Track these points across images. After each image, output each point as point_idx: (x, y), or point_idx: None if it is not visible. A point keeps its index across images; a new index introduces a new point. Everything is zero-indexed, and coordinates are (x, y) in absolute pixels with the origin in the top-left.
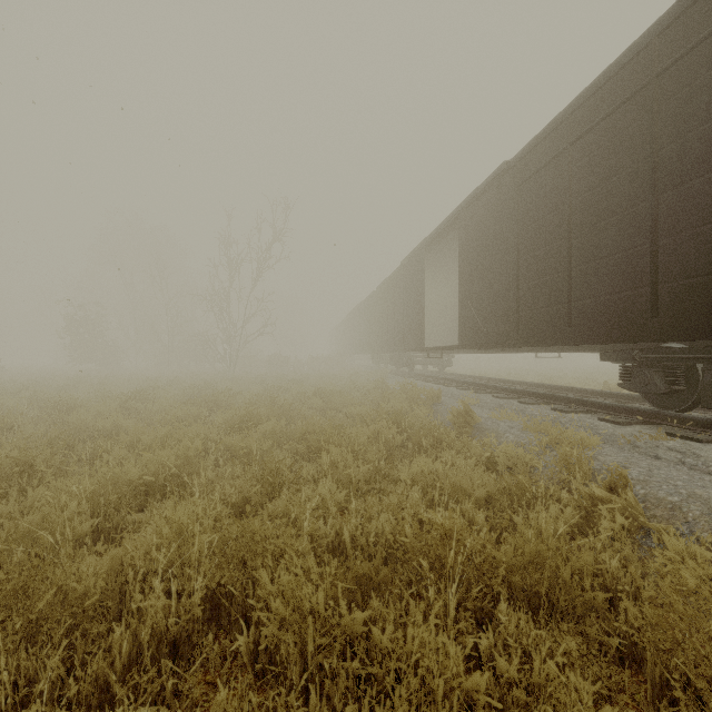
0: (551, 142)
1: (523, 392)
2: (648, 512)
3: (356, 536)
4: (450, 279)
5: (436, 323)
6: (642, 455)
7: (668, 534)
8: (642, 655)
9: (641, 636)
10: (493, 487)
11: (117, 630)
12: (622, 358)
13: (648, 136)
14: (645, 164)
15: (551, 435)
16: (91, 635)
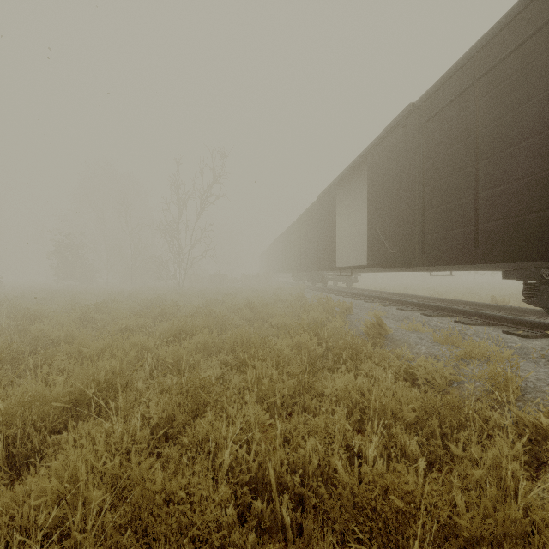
0: (456, 81)
1: (424, 305)
2: None
3: (281, 471)
4: (356, 212)
5: (344, 247)
6: None
7: None
8: None
9: None
10: (420, 407)
11: None
12: (526, 276)
13: None
14: None
15: (465, 348)
16: None
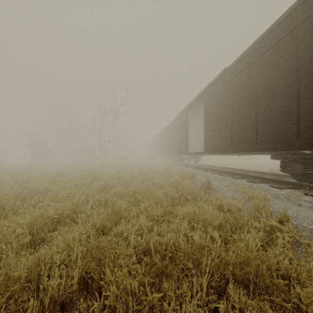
0: (247, 58)
1: (234, 173)
2: (299, 233)
3: (156, 245)
4: (199, 122)
5: (193, 141)
6: (292, 204)
7: (310, 245)
8: (303, 312)
9: (307, 308)
10: (222, 220)
11: (31, 299)
12: (281, 158)
13: (295, 53)
14: (294, 66)
15: (248, 194)
16: (19, 301)
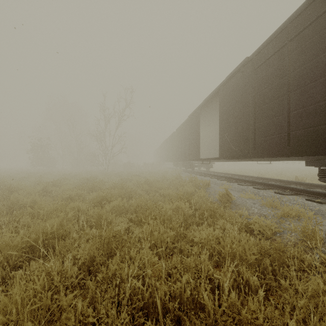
0: (276, 42)
1: (255, 182)
2: None
3: (165, 300)
4: (211, 125)
5: (205, 147)
6: None
7: None
8: None
9: None
10: (257, 251)
11: None
12: (321, 164)
13: None
14: None
15: (283, 211)
16: None
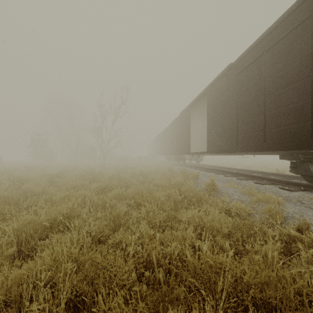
0: (254, 52)
1: (238, 173)
2: None
3: (159, 257)
4: (201, 121)
5: (195, 141)
6: (307, 208)
7: None
8: None
9: None
10: (231, 226)
11: None
12: (291, 158)
13: (309, 43)
14: (308, 58)
15: (257, 197)
16: None
